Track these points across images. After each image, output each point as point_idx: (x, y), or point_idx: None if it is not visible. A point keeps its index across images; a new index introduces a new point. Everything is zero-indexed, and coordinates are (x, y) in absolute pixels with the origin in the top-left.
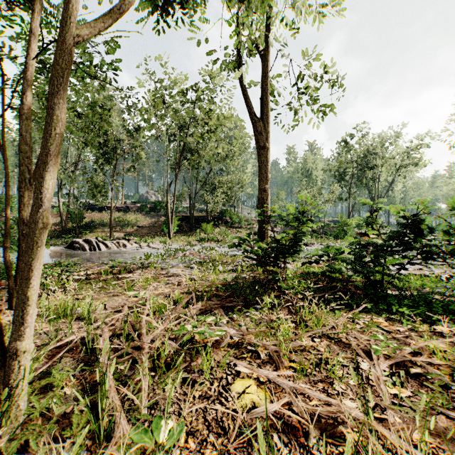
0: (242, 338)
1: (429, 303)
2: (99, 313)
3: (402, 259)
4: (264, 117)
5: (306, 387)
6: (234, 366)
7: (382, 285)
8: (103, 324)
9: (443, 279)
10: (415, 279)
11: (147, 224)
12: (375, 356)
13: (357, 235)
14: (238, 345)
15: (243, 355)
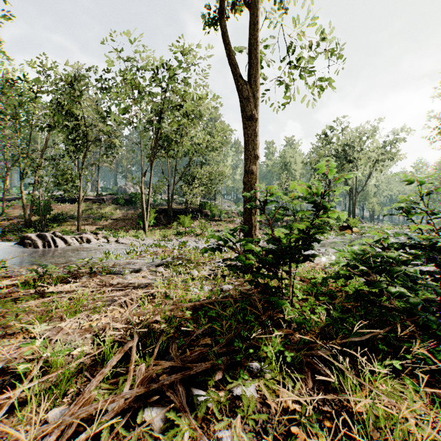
0: None
1: None
2: None
3: None
4: (251, 78)
5: None
6: None
7: (439, 308)
8: None
9: None
10: None
11: (122, 216)
12: None
13: (340, 228)
14: None
15: None
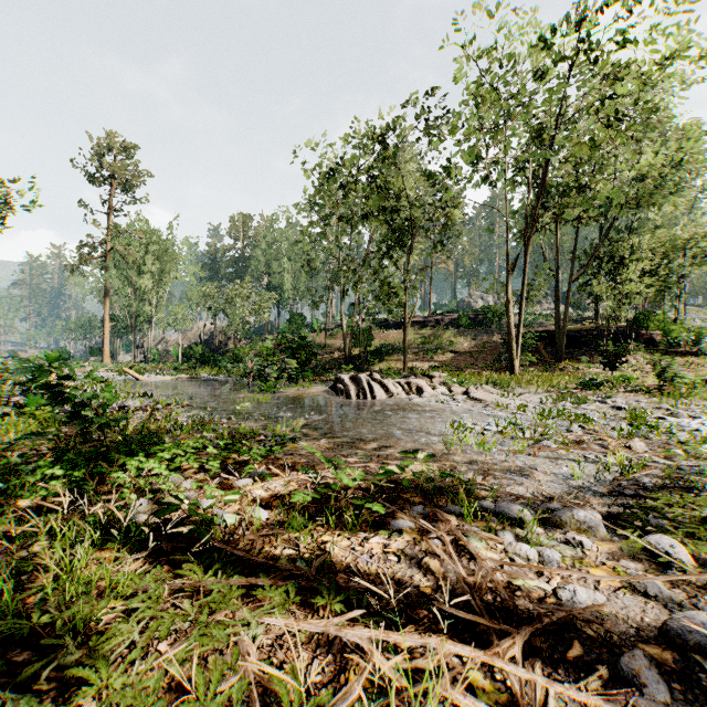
0: None
1: None
2: None
3: None
4: None
5: None
6: None
7: None
8: None
9: None
10: None
11: (468, 347)
12: None
13: None
14: None
15: None
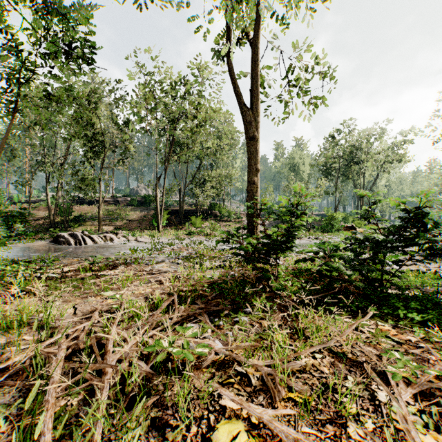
0: (229, 356)
1: (435, 304)
2: (61, 322)
3: (401, 255)
4: (254, 106)
5: (312, 432)
6: (218, 398)
7: (381, 284)
8: (63, 337)
9: (440, 275)
10: (413, 275)
11: (137, 217)
12: (393, 381)
13: (344, 229)
14: (224, 364)
15: (230, 379)
